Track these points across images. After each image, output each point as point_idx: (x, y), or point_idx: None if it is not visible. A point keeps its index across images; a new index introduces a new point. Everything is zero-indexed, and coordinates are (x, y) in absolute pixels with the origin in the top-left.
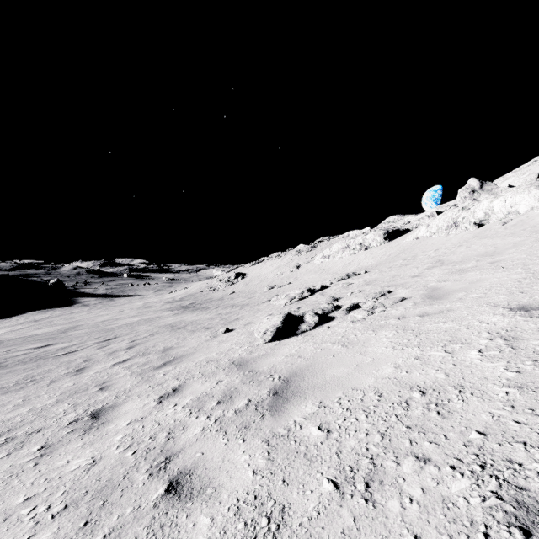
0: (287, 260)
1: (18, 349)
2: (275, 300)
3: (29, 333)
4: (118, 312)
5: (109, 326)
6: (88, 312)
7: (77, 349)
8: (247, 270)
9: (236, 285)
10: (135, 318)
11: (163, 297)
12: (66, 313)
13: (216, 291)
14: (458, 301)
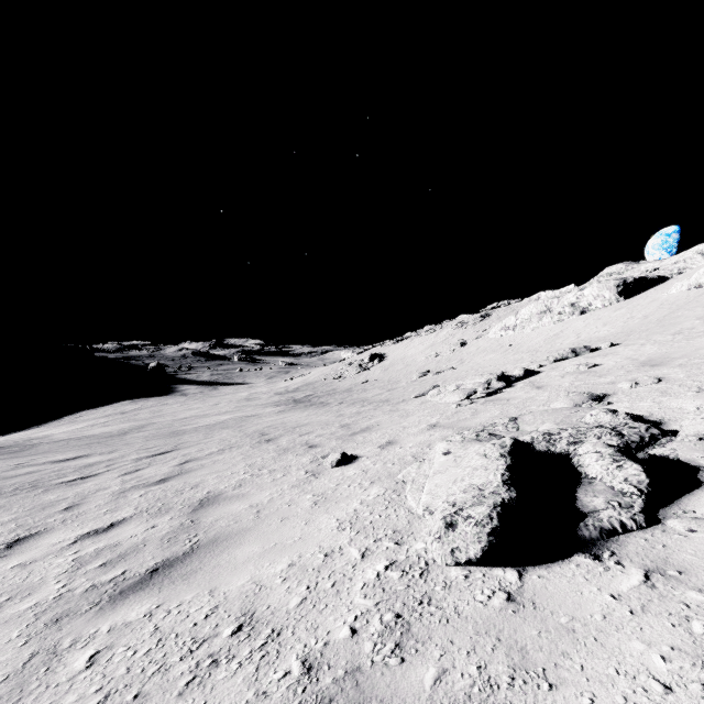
0: (445, 335)
1: (36, 461)
2: (436, 394)
3: (84, 433)
4: (212, 405)
5: (184, 427)
6: (182, 403)
7: (98, 472)
8: (386, 351)
9: (370, 371)
10: (224, 416)
11: (275, 386)
12: (158, 404)
13: (343, 379)
14: None
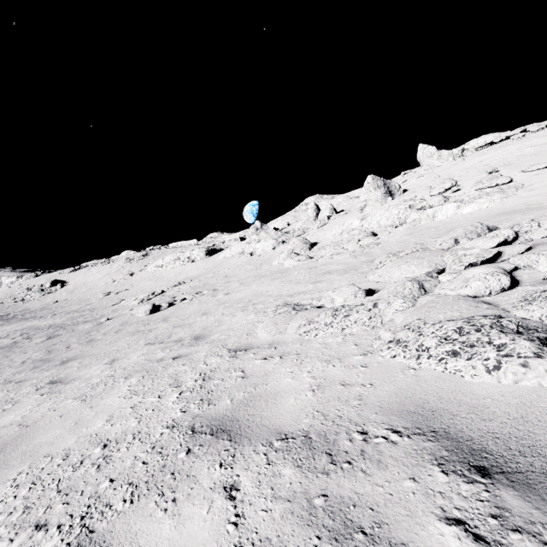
0: (118, 267)
1: None
2: (126, 302)
3: None
4: None
5: None
6: None
7: None
8: (66, 277)
9: (56, 294)
10: None
11: None
12: None
13: (29, 302)
14: (218, 293)
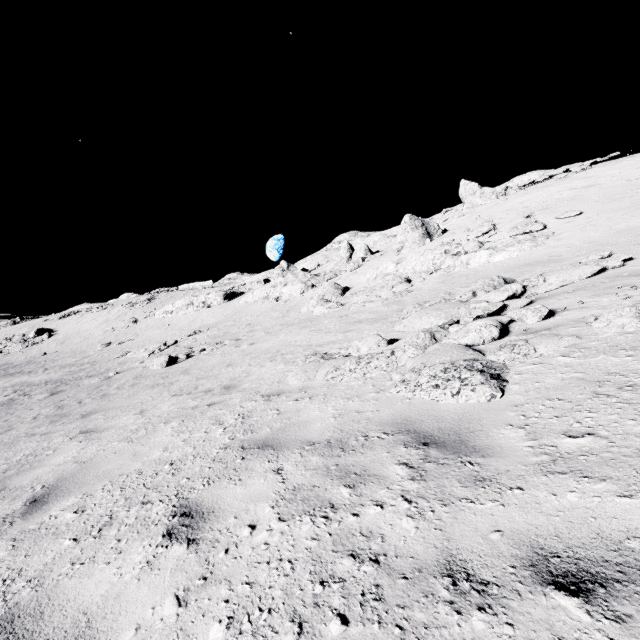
0: (117, 313)
1: None
2: (134, 354)
3: None
4: None
5: None
6: None
7: None
8: (53, 325)
9: (43, 345)
10: None
11: None
12: None
13: (9, 354)
14: (242, 343)
